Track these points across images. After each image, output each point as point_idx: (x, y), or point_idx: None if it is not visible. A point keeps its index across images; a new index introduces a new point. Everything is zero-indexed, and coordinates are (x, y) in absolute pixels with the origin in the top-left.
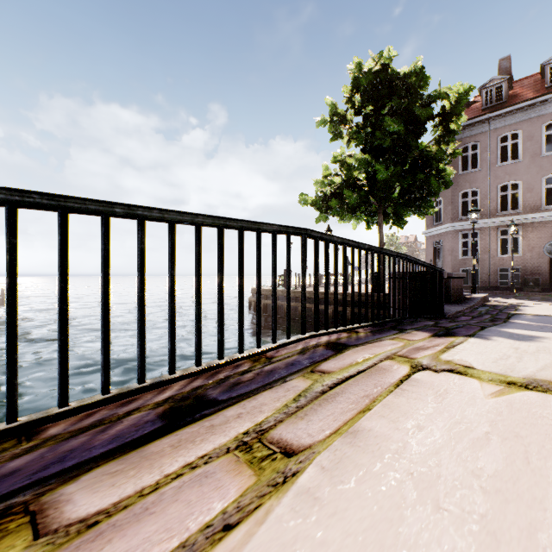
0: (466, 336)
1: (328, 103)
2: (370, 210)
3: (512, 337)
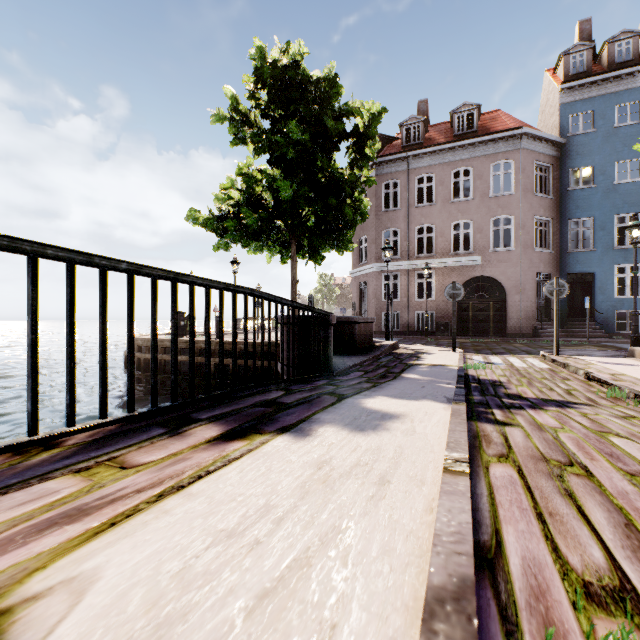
0: (278, 431)
1: (227, 95)
2: (284, 240)
3: (354, 422)
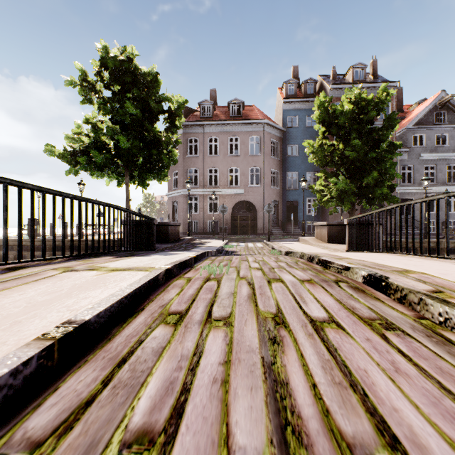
0: (137, 256)
1: (78, 68)
2: (120, 171)
3: (165, 254)
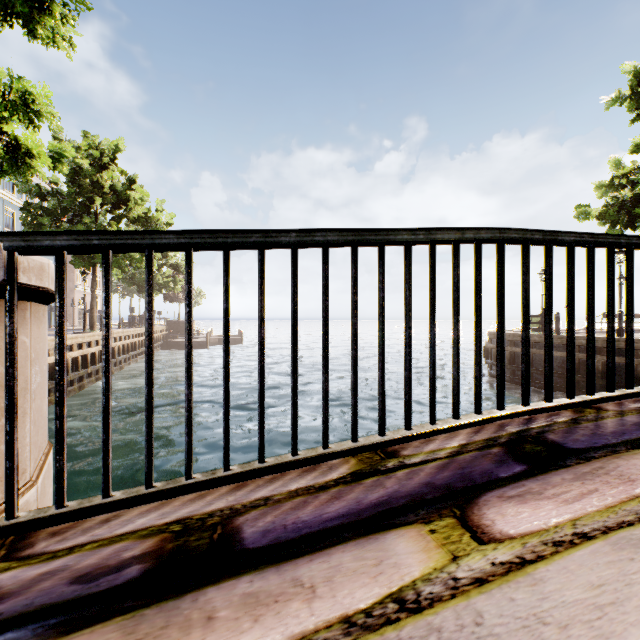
0: None
1: (626, 71)
2: None
3: None
